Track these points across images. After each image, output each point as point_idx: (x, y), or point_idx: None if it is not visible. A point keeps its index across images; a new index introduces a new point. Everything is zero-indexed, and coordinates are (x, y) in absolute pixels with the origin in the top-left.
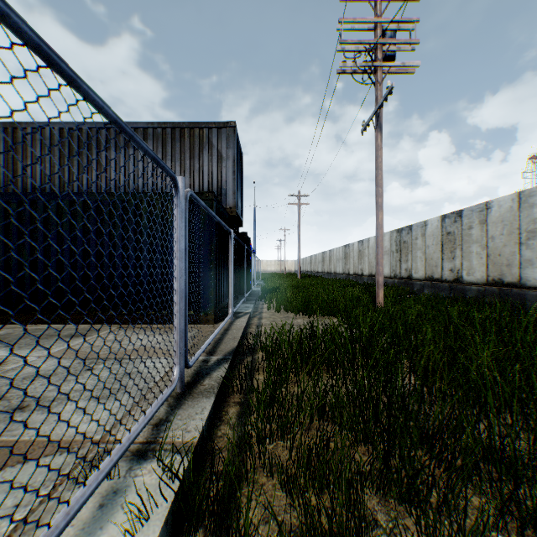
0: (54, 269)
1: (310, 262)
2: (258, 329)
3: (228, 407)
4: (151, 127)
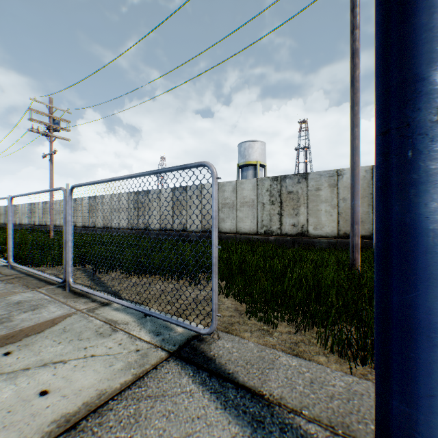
0: None
1: None
2: None
3: None
4: None
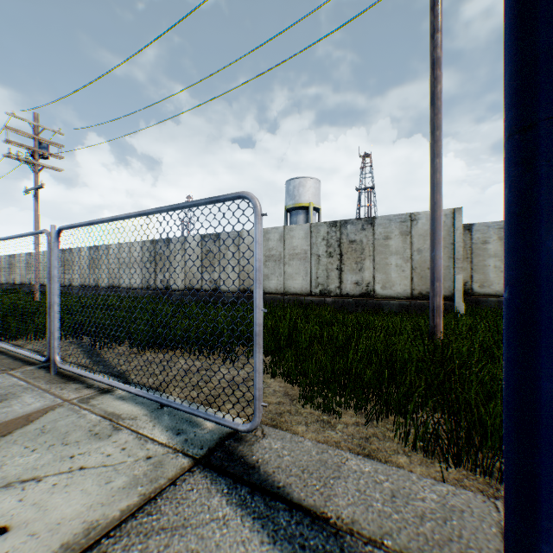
0: None
1: None
2: None
3: None
4: None
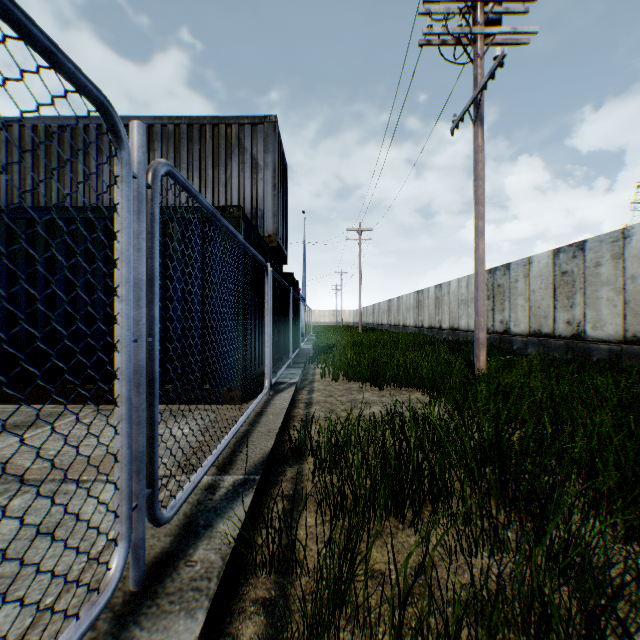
0: (4, 322)
1: (373, 312)
2: (308, 410)
3: (240, 618)
4: (159, 123)
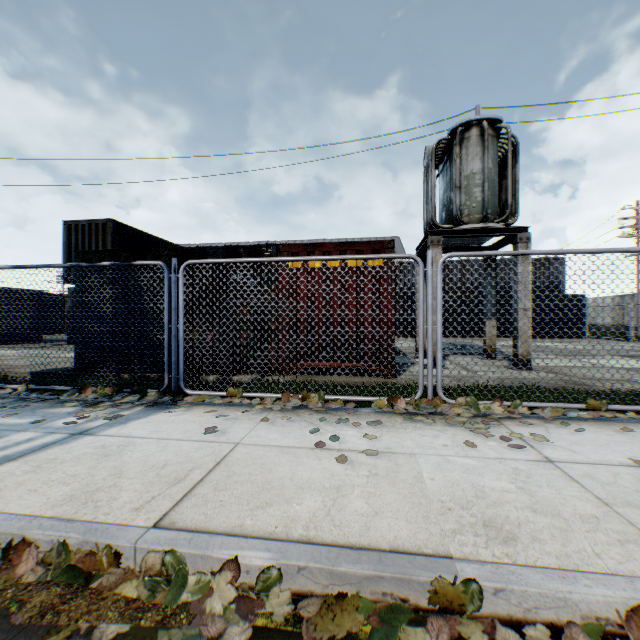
0: None
1: None
2: None
3: None
4: None
